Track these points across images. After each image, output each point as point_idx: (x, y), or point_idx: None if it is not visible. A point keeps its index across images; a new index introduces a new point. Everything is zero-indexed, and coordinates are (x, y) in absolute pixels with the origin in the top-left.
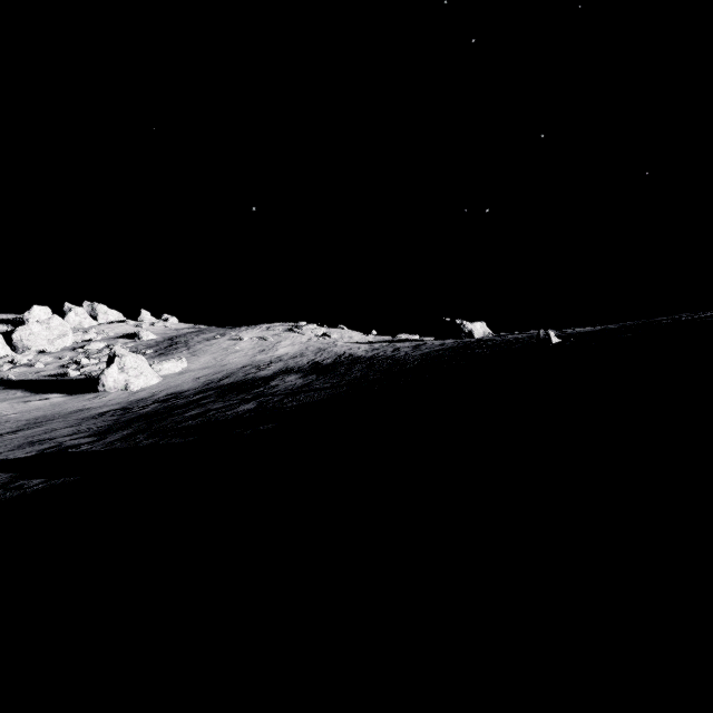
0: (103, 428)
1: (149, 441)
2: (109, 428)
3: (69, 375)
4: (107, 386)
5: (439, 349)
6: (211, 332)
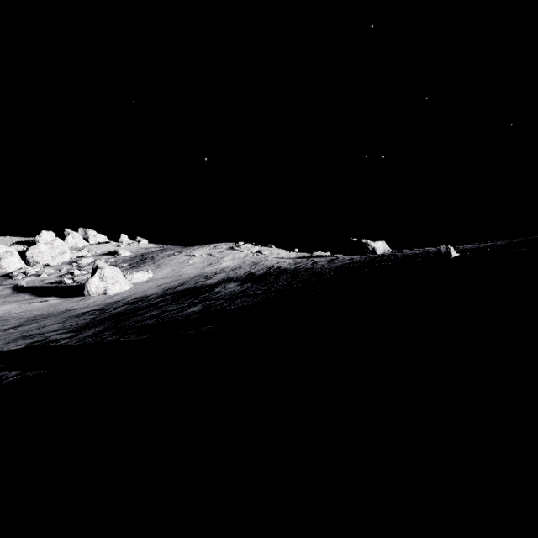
0: (81, 325)
1: (113, 338)
2: (86, 325)
3: (65, 283)
4: (91, 291)
5: (350, 262)
6: (171, 250)
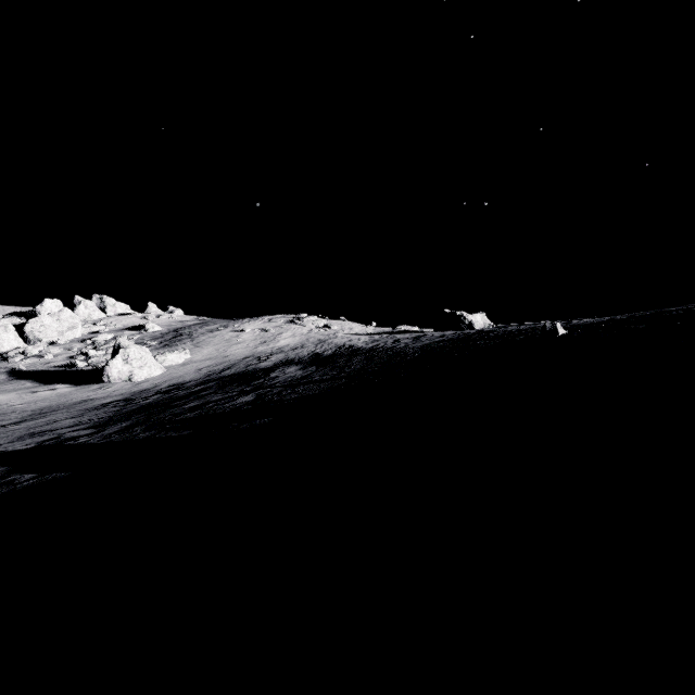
0: (103, 419)
1: (146, 434)
2: (110, 419)
3: (77, 366)
4: (112, 376)
5: (440, 340)
6: (214, 324)
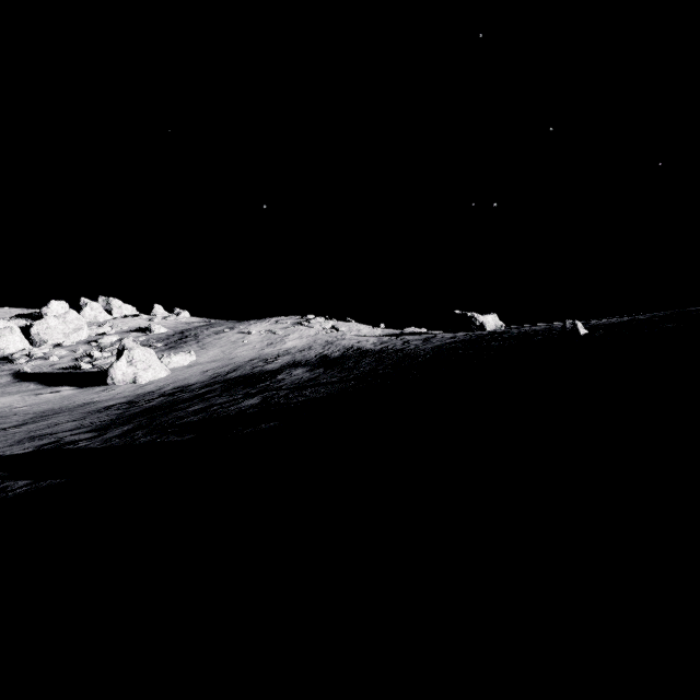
0: (105, 422)
1: (147, 439)
2: (112, 423)
3: (82, 368)
4: (116, 379)
5: (451, 342)
6: (220, 326)
